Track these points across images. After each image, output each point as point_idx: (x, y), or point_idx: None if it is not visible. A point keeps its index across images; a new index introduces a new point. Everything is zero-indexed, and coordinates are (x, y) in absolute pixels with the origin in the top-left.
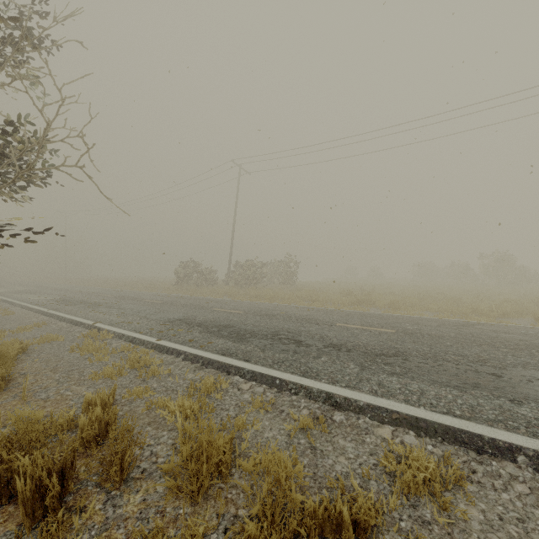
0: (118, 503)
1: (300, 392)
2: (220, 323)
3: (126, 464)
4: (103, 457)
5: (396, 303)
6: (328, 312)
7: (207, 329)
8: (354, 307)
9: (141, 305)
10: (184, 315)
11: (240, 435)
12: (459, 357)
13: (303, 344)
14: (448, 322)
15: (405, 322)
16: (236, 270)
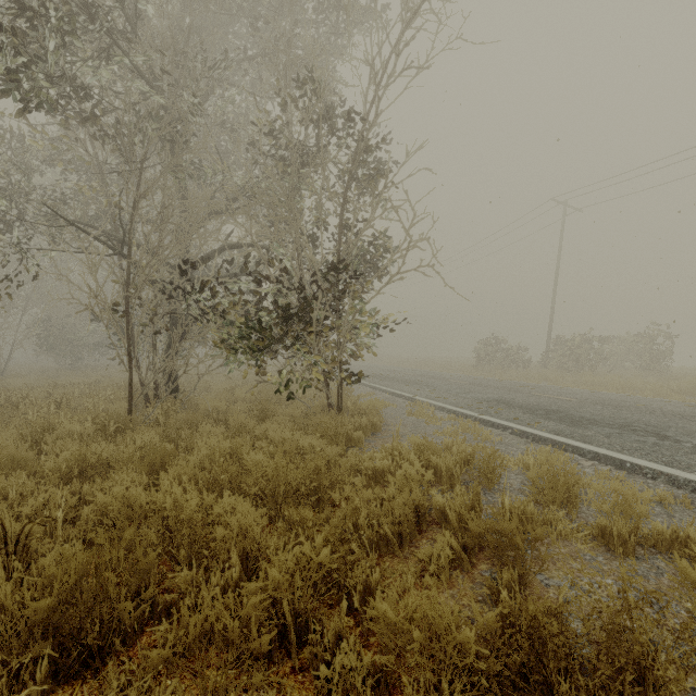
0: (493, 496)
1: (658, 477)
2: (545, 408)
3: (496, 475)
4: (479, 467)
5: None
6: None
7: (531, 411)
8: None
9: (447, 384)
10: (499, 396)
11: (584, 491)
12: None
13: (670, 438)
14: None
15: None
16: (558, 349)
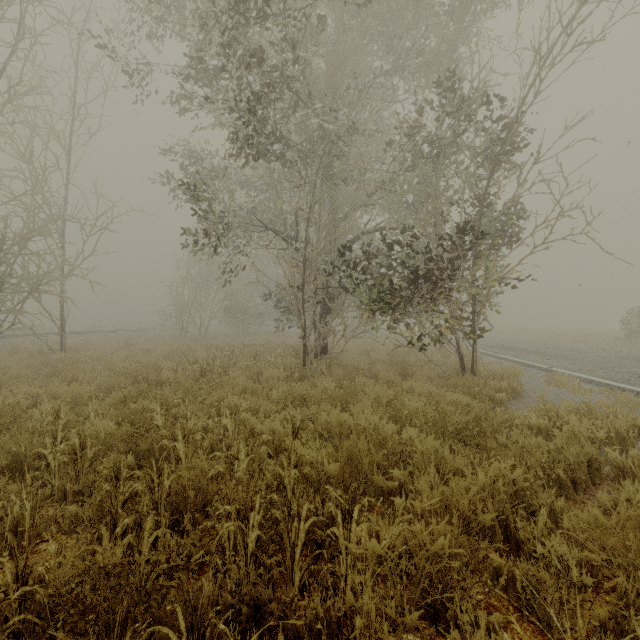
0: None
1: None
2: None
3: None
4: None
5: None
6: None
7: None
8: None
9: (589, 357)
10: None
11: None
12: None
13: None
14: None
15: None
16: None
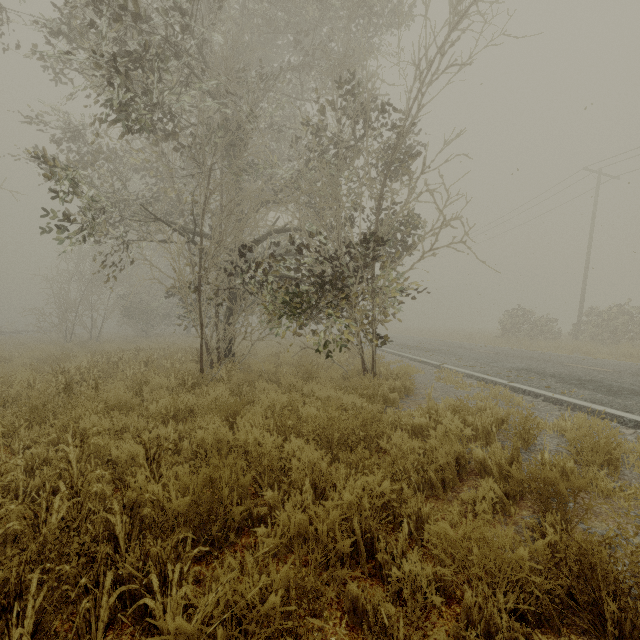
0: (529, 455)
1: None
2: (579, 377)
3: (532, 436)
4: (515, 428)
5: None
6: None
7: (564, 381)
8: None
9: (473, 353)
10: (529, 366)
11: (626, 456)
12: None
13: None
14: None
15: None
16: (591, 320)
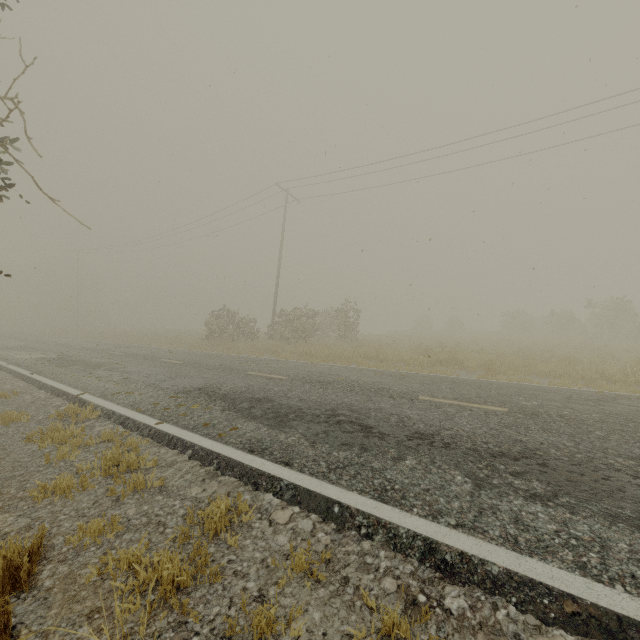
0: None
1: (376, 533)
2: (253, 395)
3: None
4: None
5: (492, 365)
6: (402, 377)
7: (234, 405)
8: (436, 370)
9: (153, 366)
10: (207, 382)
11: None
12: (631, 461)
13: (374, 432)
14: (576, 395)
15: (516, 395)
16: (282, 321)
